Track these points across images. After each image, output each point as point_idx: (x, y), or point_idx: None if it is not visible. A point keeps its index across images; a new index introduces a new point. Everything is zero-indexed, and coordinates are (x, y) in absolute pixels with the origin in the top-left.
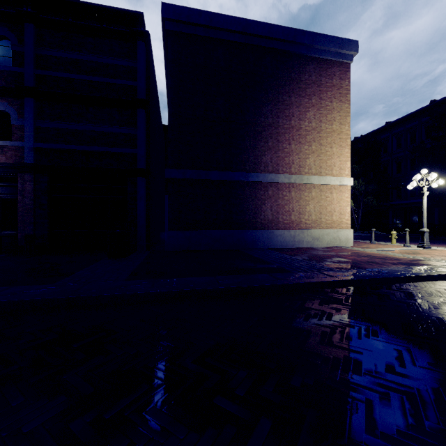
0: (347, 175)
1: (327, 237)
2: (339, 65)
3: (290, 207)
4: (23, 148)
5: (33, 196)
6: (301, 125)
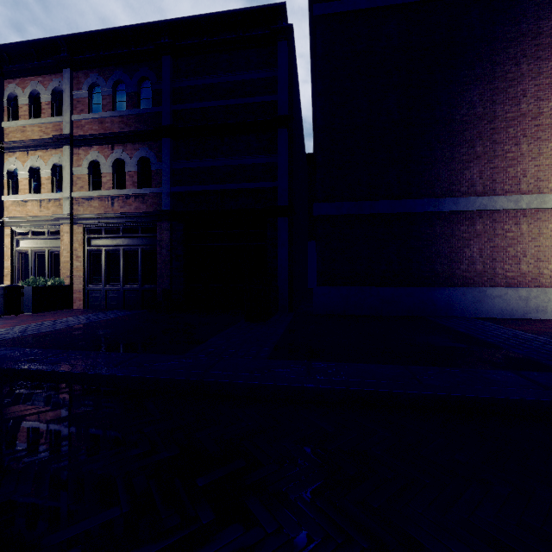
0: None
1: None
2: None
3: (519, 249)
4: (161, 194)
5: (170, 246)
6: (541, 108)
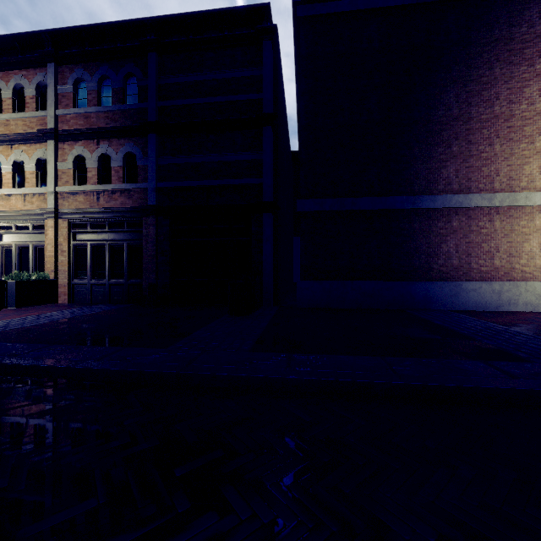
0: None
1: None
2: None
3: (492, 245)
4: (147, 189)
5: (156, 241)
6: (513, 110)
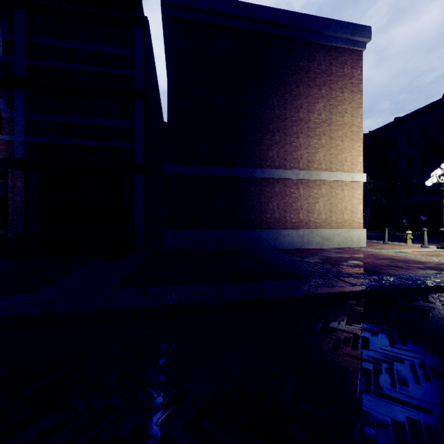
0: (359, 170)
1: (338, 237)
2: (351, 53)
3: (299, 205)
4: (13, 142)
5: (24, 193)
6: (310, 117)
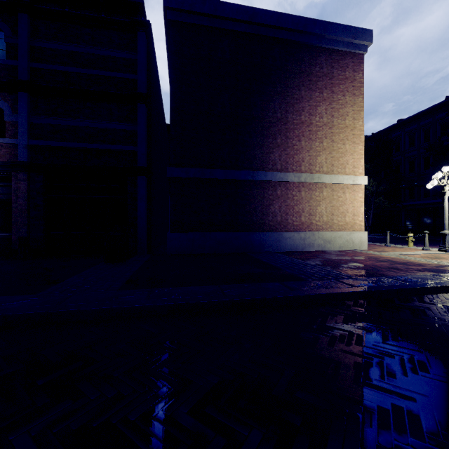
0: (361, 173)
1: (339, 239)
2: (352, 56)
3: (300, 207)
4: (17, 145)
5: (28, 196)
6: (311, 120)
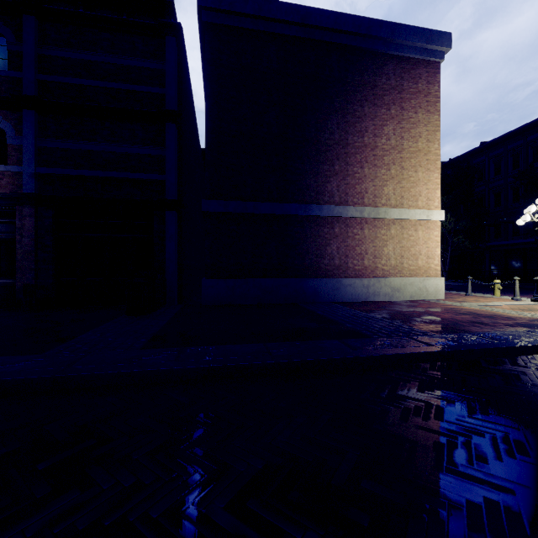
0: (436, 207)
1: (410, 287)
2: (426, 64)
3: (363, 249)
4: (22, 174)
5: (35, 235)
6: (377, 142)
